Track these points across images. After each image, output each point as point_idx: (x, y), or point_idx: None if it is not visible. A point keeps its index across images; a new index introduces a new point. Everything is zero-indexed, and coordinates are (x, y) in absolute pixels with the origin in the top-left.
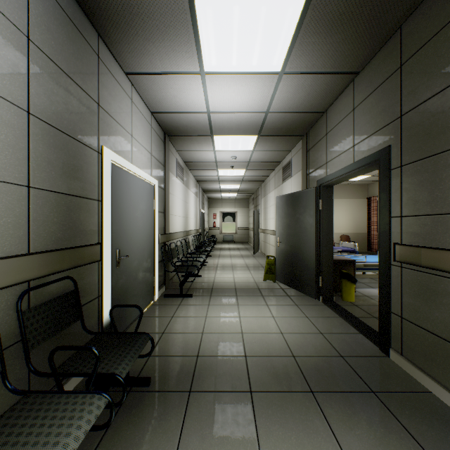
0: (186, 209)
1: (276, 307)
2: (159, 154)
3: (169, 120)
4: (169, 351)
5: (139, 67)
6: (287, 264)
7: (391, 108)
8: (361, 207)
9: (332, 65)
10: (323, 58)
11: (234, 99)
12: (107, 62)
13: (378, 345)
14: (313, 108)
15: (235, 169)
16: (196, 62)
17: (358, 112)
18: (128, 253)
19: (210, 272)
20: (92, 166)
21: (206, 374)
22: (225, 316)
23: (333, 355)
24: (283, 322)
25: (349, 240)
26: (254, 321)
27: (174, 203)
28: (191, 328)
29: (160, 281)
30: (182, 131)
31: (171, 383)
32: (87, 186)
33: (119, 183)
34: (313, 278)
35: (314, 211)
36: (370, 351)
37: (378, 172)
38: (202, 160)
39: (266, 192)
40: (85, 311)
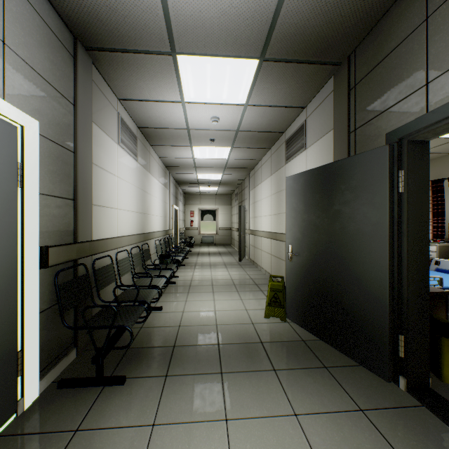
0: (144, 202)
1: (321, 427)
2: (53, 69)
3: None
4: None
5: None
6: (310, 295)
7: None
8: None
9: None
10: None
11: None
12: None
13: None
14: None
15: (217, 145)
16: None
17: None
18: None
19: (178, 298)
20: None
21: None
22: None
23: None
24: None
25: None
26: None
27: (112, 187)
28: None
29: (57, 346)
30: (110, 34)
31: None
32: None
33: None
34: (385, 336)
35: (387, 196)
36: None
37: None
38: (166, 125)
39: (257, 182)
40: None
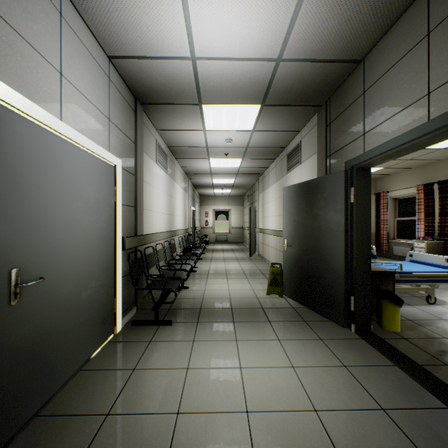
0: (171, 205)
1: (293, 344)
2: (126, 124)
3: (138, 74)
4: None
5: None
6: (299, 275)
7: None
8: None
9: None
10: None
11: (231, 29)
12: None
13: None
14: (346, 52)
15: (230, 157)
16: None
17: (441, 33)
18: (48, 272)
19: (199, 282)
20: None
21: None
22: (217, 367)
23: None
24: (310, 379)
25: None
26: (264, 378)
27: (153, 196)
28: (159, 400)
29: (128, 302)
30: (159, 96)
31: None
32: None
33: (21, 145)
34: (342, 297)
35: (343, 205)
36: None
37: None
38: (189, 145)
39: (265, 186)
40: None
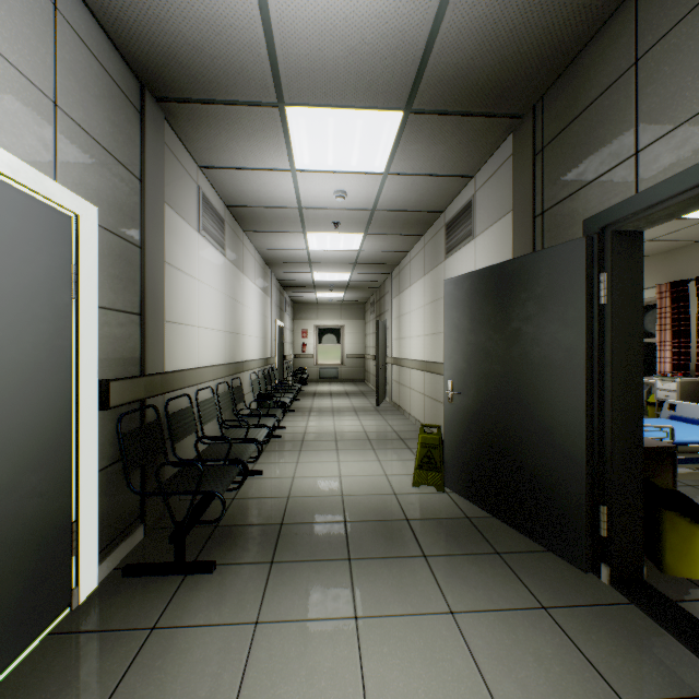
0: (235, 316)
1: (486, 628)
2: (115, 133)
3: (134, 11)
4: None
5: None
6: (478, 452)
7: None
8: None
9: None
10: None
11: None
12: None
13: None
14: None
15: (343, 231)
16: None
17: None
18: None
19: (286, 458)
20: None
21: None
22: None
23: None
24: None
25: None
26: None
27: (191, 295)
28: None
29: (119, 520)
30: (192, 80)
31: None
32: None
33: None
34: (581, 508)
35: (584, 310)
36: None
37: None
38: (267, 202)
39: (403, 285)
40: None
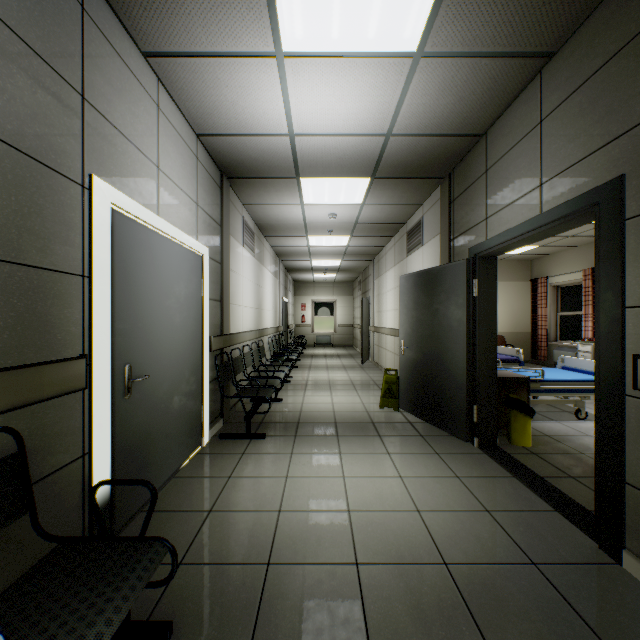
0: (259, 297)
1: (404, 458)
2: (213, 206)
3: (228, 149)
4: (217, 552)
5: (167, 41)
6: (417, 383)
7: (627, 106)
8: (521, 294)
9: (509, 37)
10: (495, 22)
11: (334, 109)
12: (103, 25)
13: (595, 538)
14: (465, 127)
15: (335, 234)
16: (267, 32)
17: (550, 124)
18: (150, 370)
19: (296, 394)
20: (67, 211)
21: (282, 609)
22: (319, 476)
23: (518, 561)
24: (417, 487)
25: (505, 343)
26: (368, 486)
27: (239, 286)
28: (260, 501)
29: (214, 412)
30: (250, 170)
31: (214, 634)
32: (55, 248)
33: (131, 246)
34: (464, 407)
35: (465, 299)
36: (584, 550)
37: (595, 226)
38: (283, 220)
39: (381, 271)
40: (49, 487)
